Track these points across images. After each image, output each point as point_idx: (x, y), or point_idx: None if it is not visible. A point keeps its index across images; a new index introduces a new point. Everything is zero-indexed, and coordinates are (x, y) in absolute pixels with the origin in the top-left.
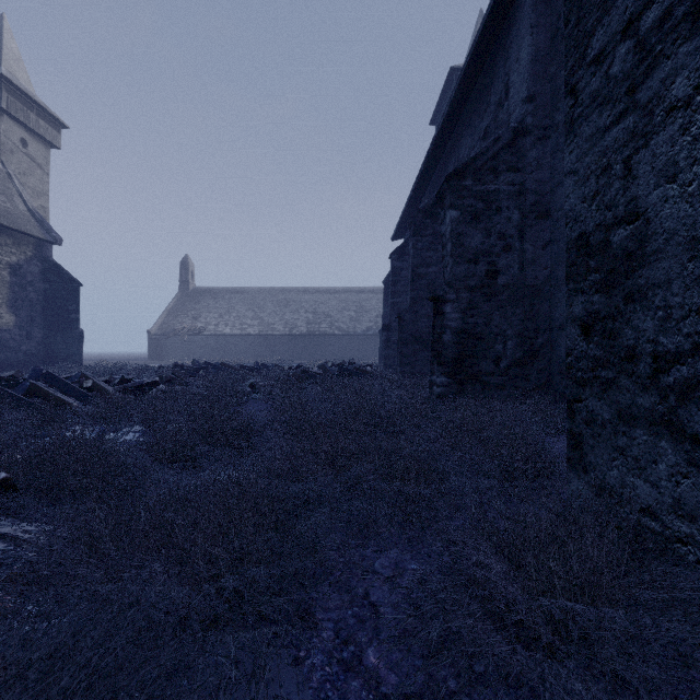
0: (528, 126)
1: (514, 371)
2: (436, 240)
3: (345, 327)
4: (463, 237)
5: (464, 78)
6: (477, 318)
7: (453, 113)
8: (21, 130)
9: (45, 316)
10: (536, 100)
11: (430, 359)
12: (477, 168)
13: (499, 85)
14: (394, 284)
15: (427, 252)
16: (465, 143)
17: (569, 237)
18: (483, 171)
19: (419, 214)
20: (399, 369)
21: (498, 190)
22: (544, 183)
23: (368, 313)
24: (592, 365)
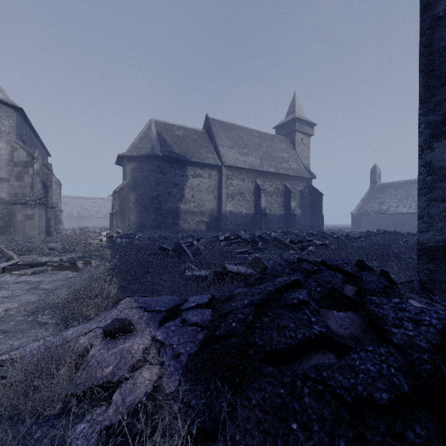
0: None
1: None
2: None
3: None
4: None
5: None
6: None
7: None
8: (301, 135)
9: (309, 209)
10: None
11: None
12: None
13: None
14: None
15: None
16: None
17: None
18: None
19: None
20: None
21: None
22: None
23: None
24: None
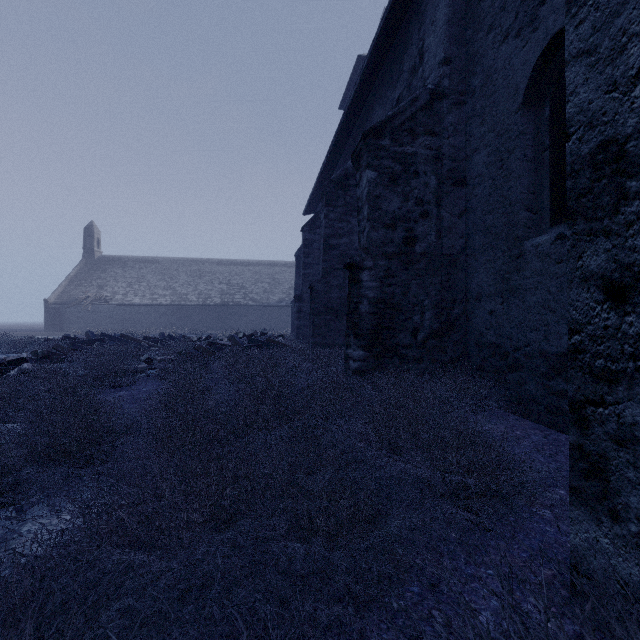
0: (445, 89)
1: (431, 343)
2: (348, 211)
3: (258, 298)
4: (380, 200)
5: (377, 45)
6: (395, 287)
7: (365, 84)
8: None
9: None
10: (453, 63)
11: (342, 329)
12: (395, 128)
13: (413, 52)
14: (306, 256)
15: (338, 222)
16: (376, 115)
17: (575, 154)
18: (401, 131)
19: (331, 185)
20: (311, 339)
21: (415, 153)
22: (460, 149)
23: (281, 285)
24: (633, 350)
